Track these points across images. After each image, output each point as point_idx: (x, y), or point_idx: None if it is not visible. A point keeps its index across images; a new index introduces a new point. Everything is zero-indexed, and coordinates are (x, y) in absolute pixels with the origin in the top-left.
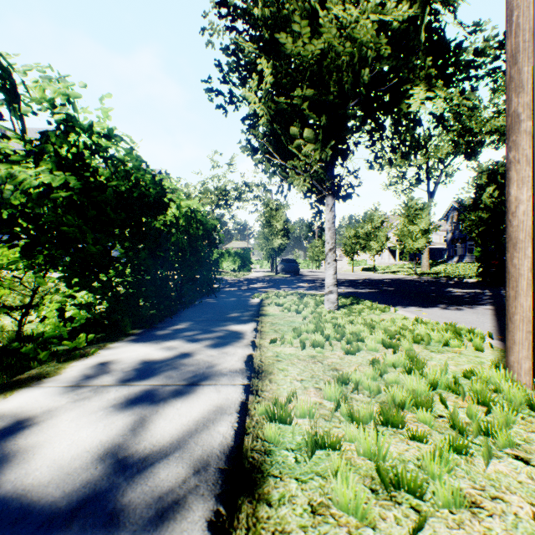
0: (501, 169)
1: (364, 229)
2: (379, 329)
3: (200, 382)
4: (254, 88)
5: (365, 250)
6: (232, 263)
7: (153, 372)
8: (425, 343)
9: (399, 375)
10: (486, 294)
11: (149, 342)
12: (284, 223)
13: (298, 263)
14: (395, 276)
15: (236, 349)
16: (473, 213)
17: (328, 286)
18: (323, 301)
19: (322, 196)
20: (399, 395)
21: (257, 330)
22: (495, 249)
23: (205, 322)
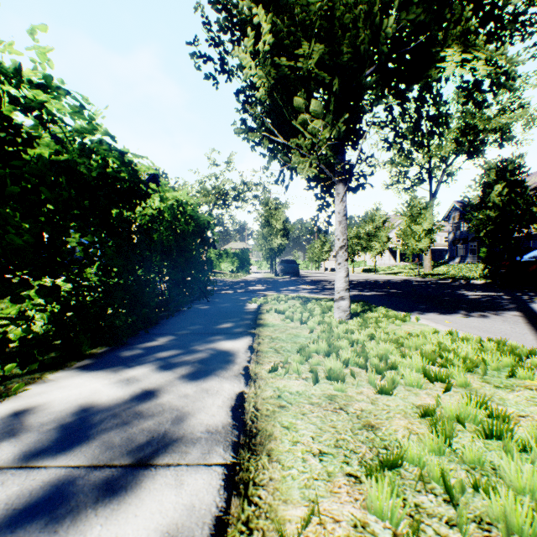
0: (510, 166)
1: (365, 229)
2: (413, 350)
3: (153, 459)
4: (249, 46)
5: (366, 250)
6: (231, 264)
7: (85, 433)
8: (481, 372)
9: (474, 441)
10: (504, 298)
11: (105, 369)
12: (284, 223)
13: (297, 264)
14: (398, 277)
15: (221, 383)
16: (481, 212)
17: (339, 291)
18: (330, 307)
19: (329, 186)
20: (516, 513)
21: (252, 349)
22: (503, 249)
23: (188, 336)
